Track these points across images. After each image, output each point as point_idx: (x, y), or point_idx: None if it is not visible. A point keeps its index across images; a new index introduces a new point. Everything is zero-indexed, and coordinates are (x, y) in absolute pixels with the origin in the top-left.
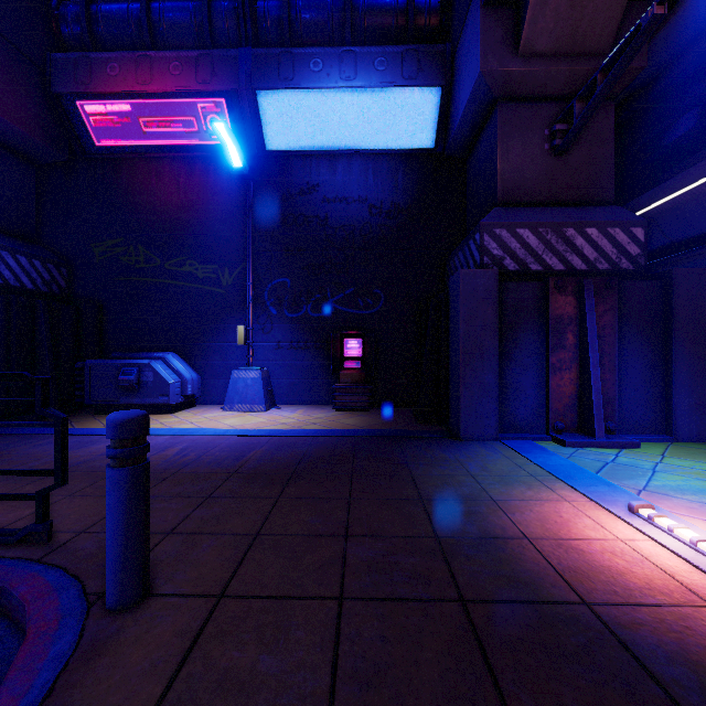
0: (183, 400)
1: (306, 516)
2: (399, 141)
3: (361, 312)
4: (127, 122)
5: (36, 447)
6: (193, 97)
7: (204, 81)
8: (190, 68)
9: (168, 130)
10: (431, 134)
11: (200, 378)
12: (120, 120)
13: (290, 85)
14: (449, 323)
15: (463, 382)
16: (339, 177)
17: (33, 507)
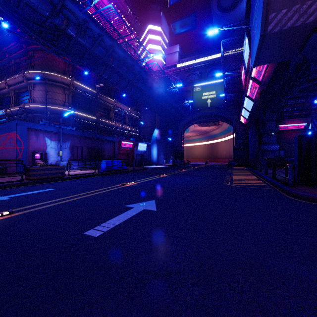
0: None
1: None
2: None
3: None
4: (285, 127)
5: None
6: (299, 124)
7: (302, 122)
8: (299, 121)
9: (292, 127)
10: None
11: None
12: (284, 127)
13: None
14: None
15: None
16: None
17: None
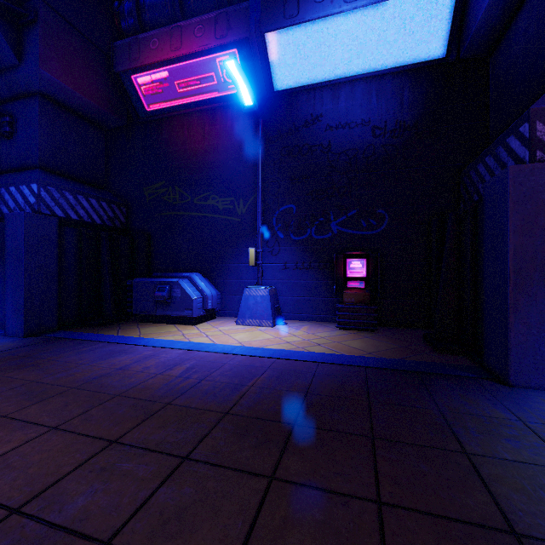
0: (204, 314)
1: (311, 544)
2: (405, 57)
3: (364, 233)
4: (165, 87)
5: (78, 354)
6: (213, 53)
7: (221, 36)
8: (210, 28)
9: (195, 88)
10: (443, 41)
11: (219, 295)
12: (161, 86)
13: (295, 21)
14: (484, 237)
15: (514, 311)
16: (341, 104)
17: (10, 444)
